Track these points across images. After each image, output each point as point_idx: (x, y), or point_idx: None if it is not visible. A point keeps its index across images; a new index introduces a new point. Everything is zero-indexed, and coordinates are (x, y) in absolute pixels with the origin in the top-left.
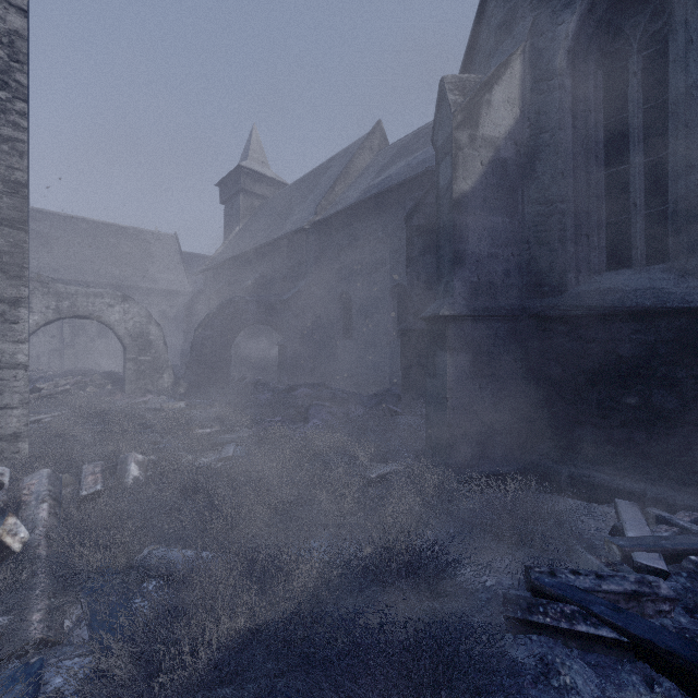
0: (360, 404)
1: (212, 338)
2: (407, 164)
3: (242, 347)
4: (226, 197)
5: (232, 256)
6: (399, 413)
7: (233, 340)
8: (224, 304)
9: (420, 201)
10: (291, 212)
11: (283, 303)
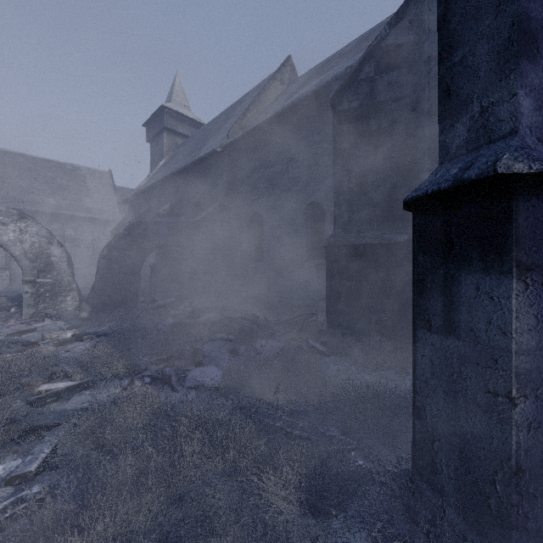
0: (273, 336)
1: (118, 260)
2: (320, 80)
3: (158, 269)
4: (151, 136)
5: (151, 184)
6: (324, 354)
7: (143, 262)
8: (132, 225)
9: (351, 76)
10: (206, 141)
11: (194, 225)
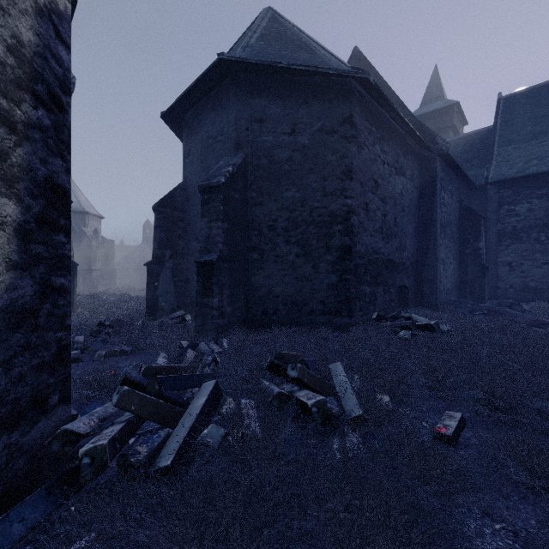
0: None
1: None
2: None
3: None
4: None
5: None
6: None
7: None
8: None
9: None
10: None
11: None
